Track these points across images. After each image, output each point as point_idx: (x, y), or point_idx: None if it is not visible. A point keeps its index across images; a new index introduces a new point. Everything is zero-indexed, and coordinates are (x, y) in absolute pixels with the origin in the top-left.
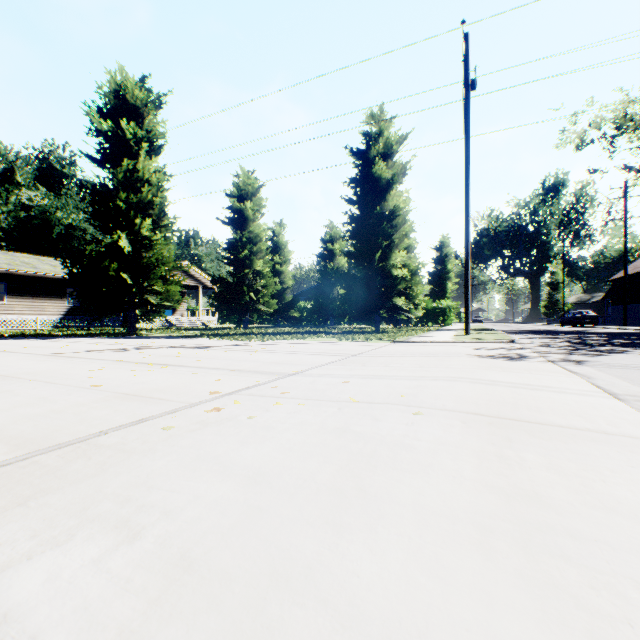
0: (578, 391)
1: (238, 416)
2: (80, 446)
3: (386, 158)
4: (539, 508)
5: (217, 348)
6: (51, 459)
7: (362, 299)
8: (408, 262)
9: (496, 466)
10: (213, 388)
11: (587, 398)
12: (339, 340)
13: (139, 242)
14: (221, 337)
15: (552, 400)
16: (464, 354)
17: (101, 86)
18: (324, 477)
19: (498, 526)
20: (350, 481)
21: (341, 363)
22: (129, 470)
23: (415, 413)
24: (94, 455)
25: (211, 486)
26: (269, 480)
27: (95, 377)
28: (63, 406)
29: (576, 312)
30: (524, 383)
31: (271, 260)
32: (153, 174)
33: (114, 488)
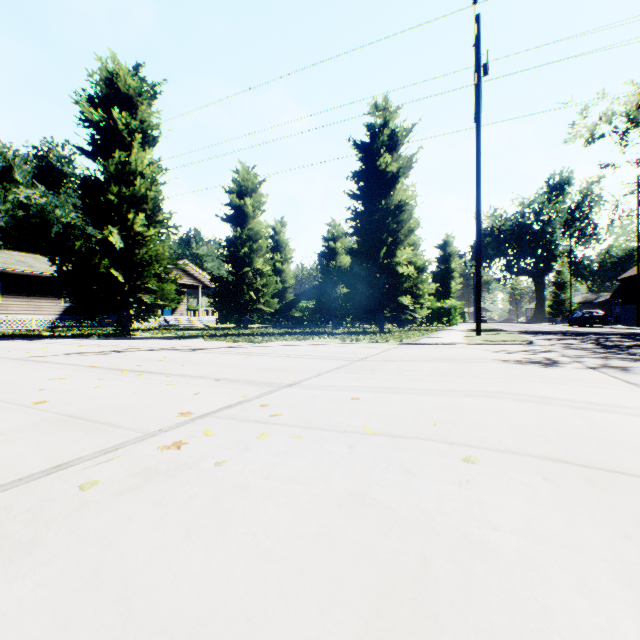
0: None
1: (202, 459)
2: None
3: (391, 151)
4: None
5: (209, 351)
6: None
7: (366, 298)
8: (414, 259)
9: None
10: (186, 406)
11: None
12: (342, 341)
13: (132, 238)
14: (217, 338)
15: None
16: (487, 359)
17: (92, 74)
18: None
19: None
20: None
21: (346, 370)
22: None
23: (465, 459)
24: None
25: None
26: None
27: (48, 389)
28: None
29: (585, 312)
30: (585, 401)
31: (272, 258)
32: (147, 167)
33: None
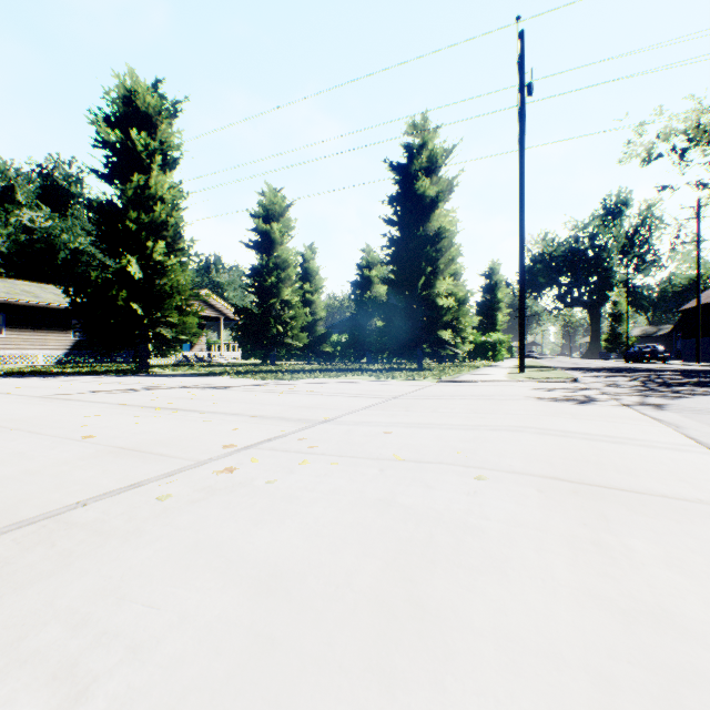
0: (670, 445)
1: (254, 480)
2: (46, 524)
3: (430, 173)
4: (675, 637)
5: (238, 388)
6: (3, 545)
7: (403, 332)
8: (455, 290)
9: (597, 561)
10: (228, 440)
11: (684, 455)
12: (377, 379)
13: (151, 268)
14: (244, 375)
15: (643, 458)
16: (523, 396)
17: (108, 91)
18: (364, 581)
19: (625, 674)
20: (400, 588)
21: (381, 407)
22: (100, 566)
23: (477, 477)
24: (60, 539)
25: (206, 597)
26: (288, 586)
27: (89, 425)
28: (41, 465)
29: (642, 346)
30: (603, 434)
31: (301, 288)
32: (167, 191)
33: (71, 598)
